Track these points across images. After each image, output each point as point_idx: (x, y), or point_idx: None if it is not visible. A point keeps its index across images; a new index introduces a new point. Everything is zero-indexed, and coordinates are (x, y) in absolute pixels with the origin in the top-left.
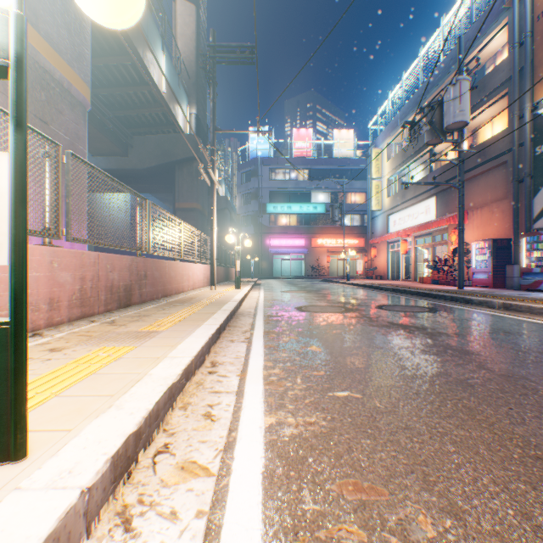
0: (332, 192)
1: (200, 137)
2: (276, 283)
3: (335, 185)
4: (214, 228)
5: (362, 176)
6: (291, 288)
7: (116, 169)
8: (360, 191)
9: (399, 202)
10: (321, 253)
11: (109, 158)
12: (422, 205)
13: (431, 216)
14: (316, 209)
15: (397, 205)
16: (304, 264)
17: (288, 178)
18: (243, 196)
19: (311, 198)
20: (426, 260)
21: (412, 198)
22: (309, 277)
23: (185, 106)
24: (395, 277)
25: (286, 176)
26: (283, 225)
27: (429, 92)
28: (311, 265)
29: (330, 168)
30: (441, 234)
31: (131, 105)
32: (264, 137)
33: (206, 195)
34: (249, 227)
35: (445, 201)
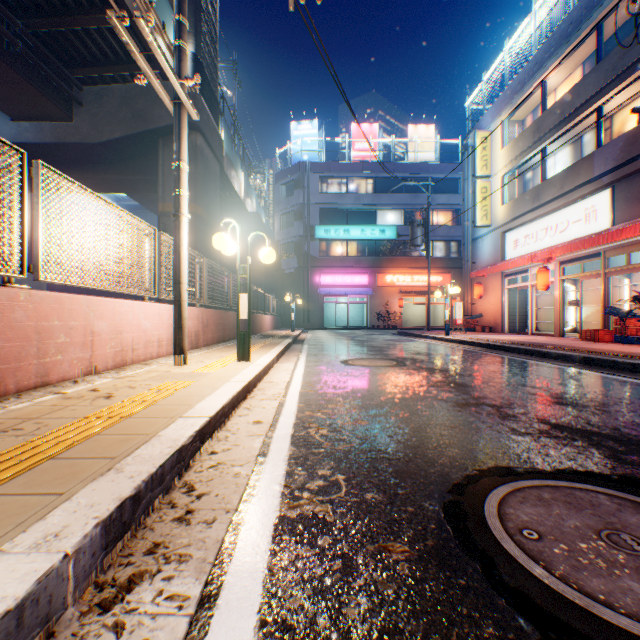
0: (406, 209)
1: (202, 94)
2: (329, 339)
3: (410, 200)
4: (181, 215)
5: (448, 187)
6: (358, 352)
7: (53, 142)
8: (445, 208)
9: (527, 208)
10: (391, 294)
11: (40, 123)
12: (579, 207)
13: (600, 224)
14: (384, 234)
15: (523, 214)
16: (367, 309)
17: (344, 191)
18: (282, 216)
19: (377, 218)
20: (575, 302)
21: (557, 197)
22: (374, 328)
23: (172, 34)
24: (514, 329)
25: (342, 187)
26: (338, 255)
27: (598, 5)
28: (377, 312)
29: (403, 176)
30: (627, 253)
31: (58, 7)
32: (311, 135)
33: (216, 197)
34: (290, 259)
35: (635, 193)
